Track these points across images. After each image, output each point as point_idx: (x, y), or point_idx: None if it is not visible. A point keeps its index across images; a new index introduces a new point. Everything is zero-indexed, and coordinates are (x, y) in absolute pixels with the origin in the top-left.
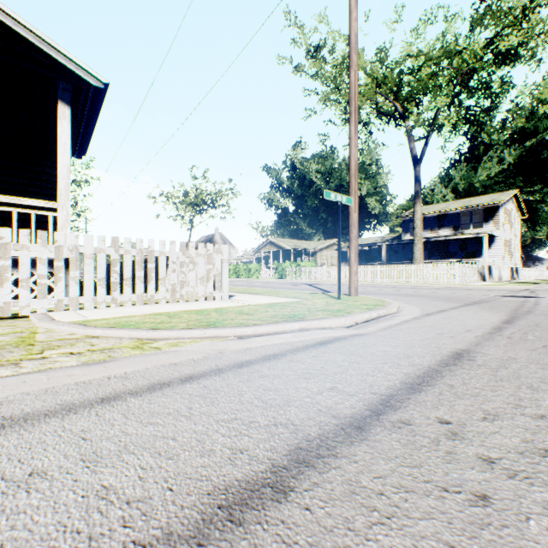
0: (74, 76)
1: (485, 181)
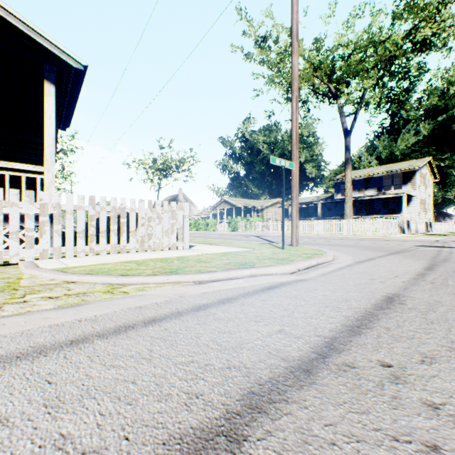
0: (58, 60)
1: (403, 150)
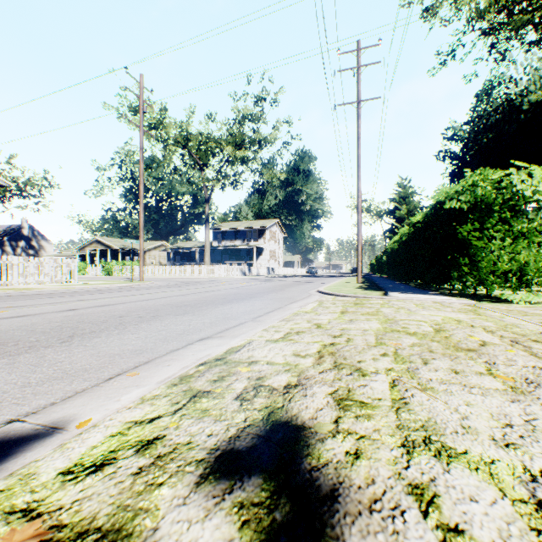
0: None
1: (267, 209)
